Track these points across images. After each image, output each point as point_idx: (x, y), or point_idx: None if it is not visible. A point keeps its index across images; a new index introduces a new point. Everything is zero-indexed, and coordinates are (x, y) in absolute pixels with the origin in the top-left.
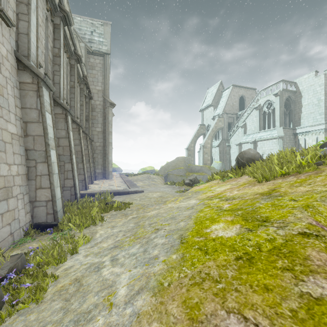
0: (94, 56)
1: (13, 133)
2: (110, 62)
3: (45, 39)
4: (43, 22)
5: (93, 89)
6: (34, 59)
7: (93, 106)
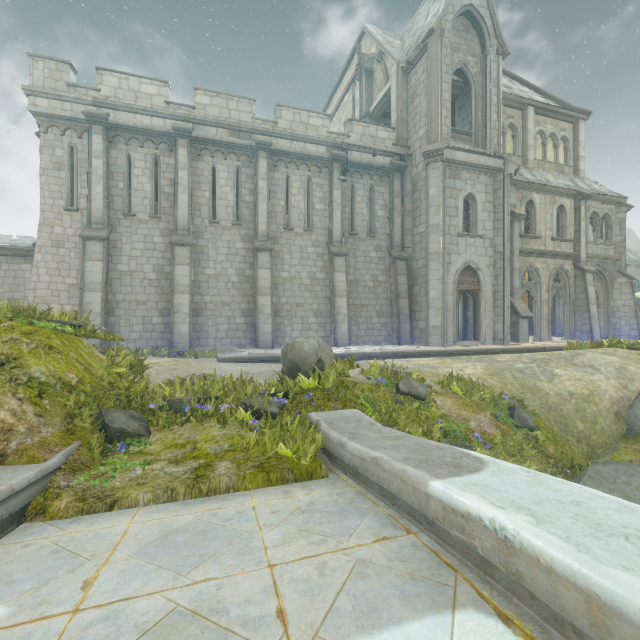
0: (416, 67)
1: (72, 284)
2: (498, 22)
3: (151, 182)
4: (146, 169)
5: (415, 142)
6: (100, 220)
7: (415, 180)
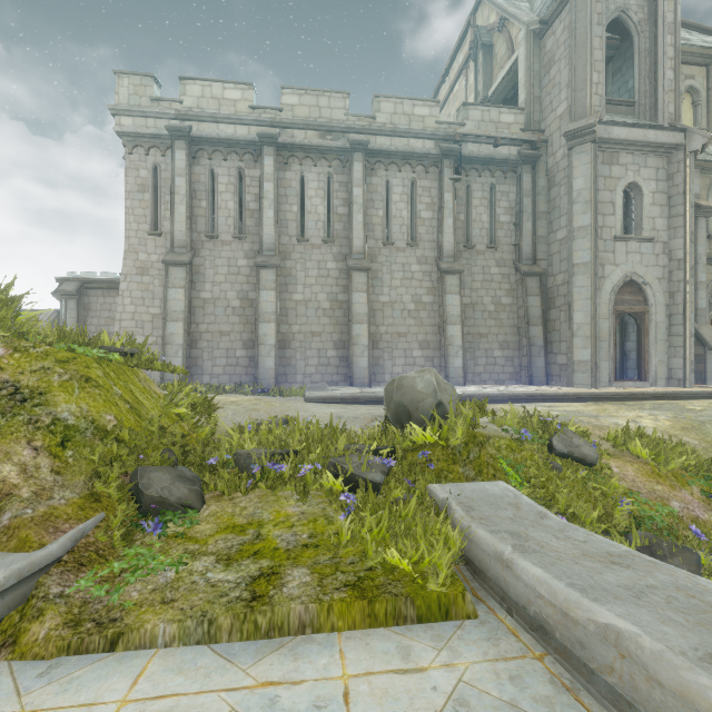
0: (553, 25)
1: (156, 314)
2: None
3: (235, 199)
4: (230, 184)
5: (551, 123)
6: (183, 243)
7: (551, 173)
